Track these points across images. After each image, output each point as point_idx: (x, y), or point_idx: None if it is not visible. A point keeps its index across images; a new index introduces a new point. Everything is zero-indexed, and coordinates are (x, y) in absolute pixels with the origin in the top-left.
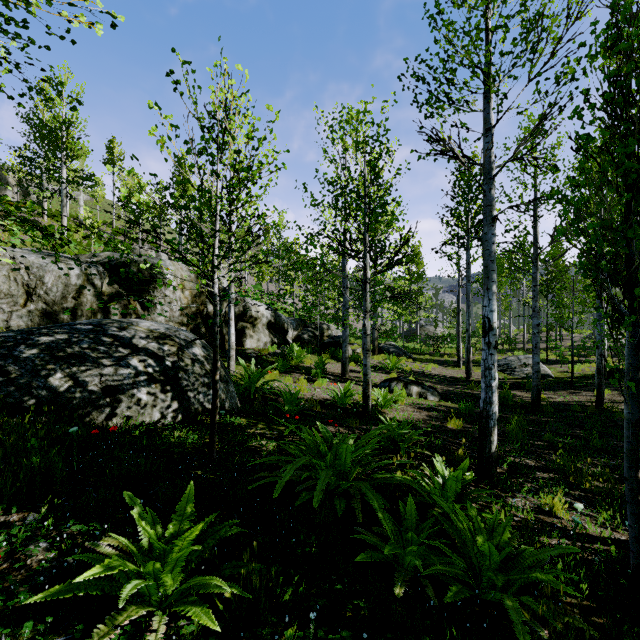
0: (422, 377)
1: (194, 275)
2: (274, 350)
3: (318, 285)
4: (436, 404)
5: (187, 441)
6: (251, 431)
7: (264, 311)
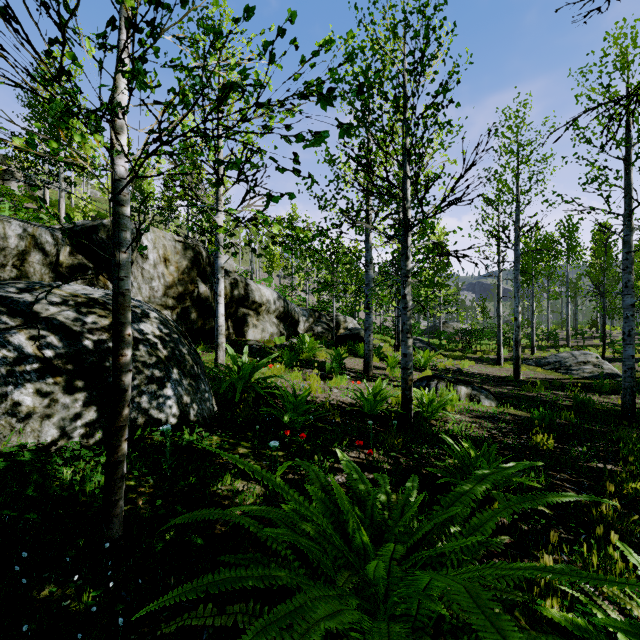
0: (461, 376)
1: (181, 246)
2: (282, 342)
3: (334, 268)
4: (496, 411)
5: (86, 487)
6: (222, 461)
7: (270, 296)
